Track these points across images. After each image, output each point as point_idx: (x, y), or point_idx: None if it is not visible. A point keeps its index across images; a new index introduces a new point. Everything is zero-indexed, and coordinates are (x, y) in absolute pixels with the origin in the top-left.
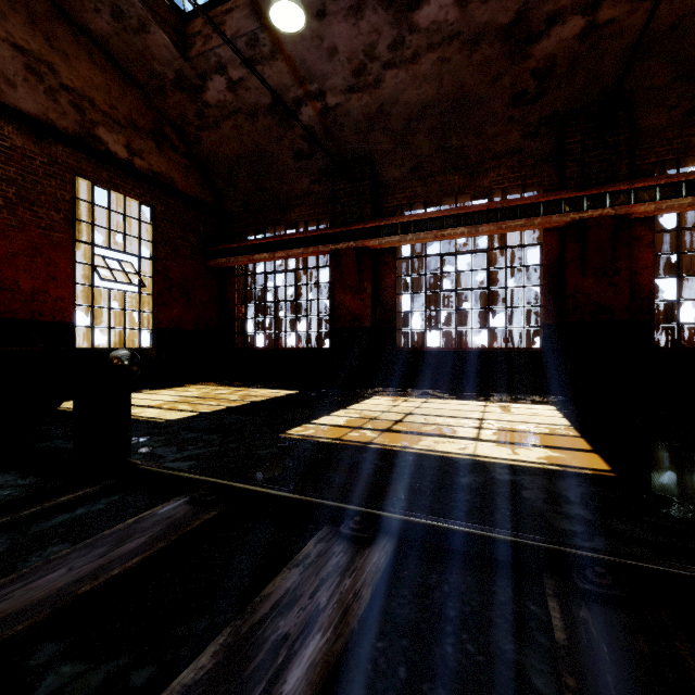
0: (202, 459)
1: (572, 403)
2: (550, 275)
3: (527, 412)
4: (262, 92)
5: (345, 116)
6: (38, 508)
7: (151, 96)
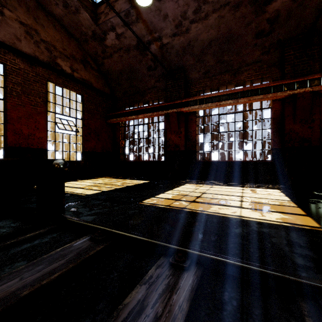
0: (100, 215)
1: (289, 188)
2: (275, 123)
3: (265, 193)
4: (132, 39)
5: (172, 48)
6: (15, 240)
7: (81, 43)
